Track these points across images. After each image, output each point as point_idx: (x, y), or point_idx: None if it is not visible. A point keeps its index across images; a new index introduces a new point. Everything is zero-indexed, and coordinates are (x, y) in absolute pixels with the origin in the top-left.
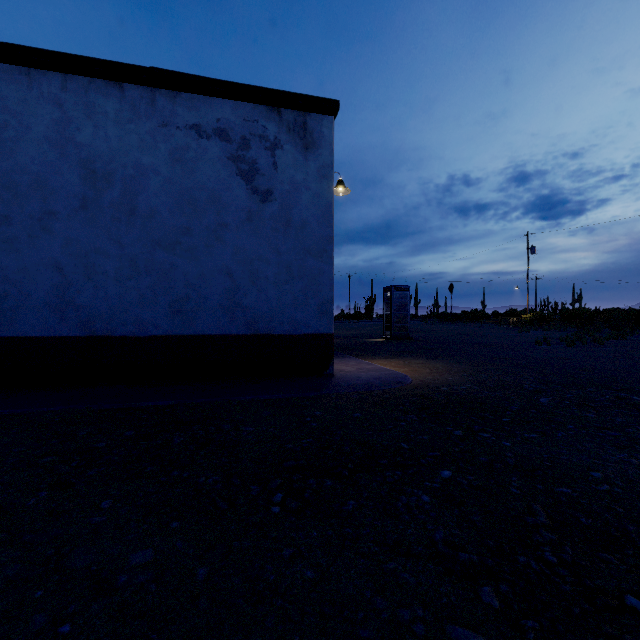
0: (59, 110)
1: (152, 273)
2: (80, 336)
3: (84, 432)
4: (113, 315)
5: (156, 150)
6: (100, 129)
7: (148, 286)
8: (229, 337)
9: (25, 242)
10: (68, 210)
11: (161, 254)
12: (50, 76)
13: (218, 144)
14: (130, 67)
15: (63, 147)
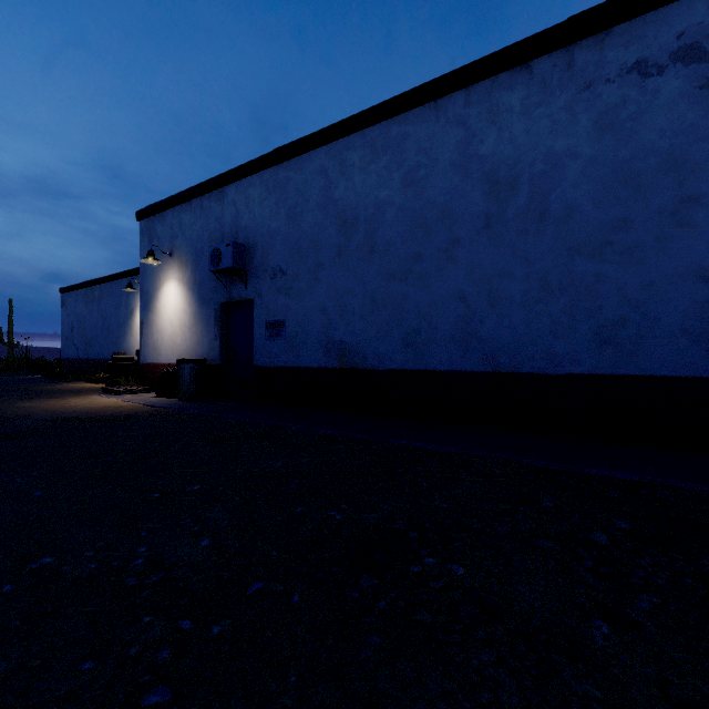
0: (462, 129)
1: (568, 291)
2: (483, 371)
3: (548, 502)
4: (518, 347)
5: (574, 126)
6: (504, 131)
7: (562, 309)
8: (703, 381)
9: (433, 276)
10: (471, 234)
11: (581, 264)
12: (454, 98)
13: (680, 73)
14: (540, 36)
15: (466, 167)
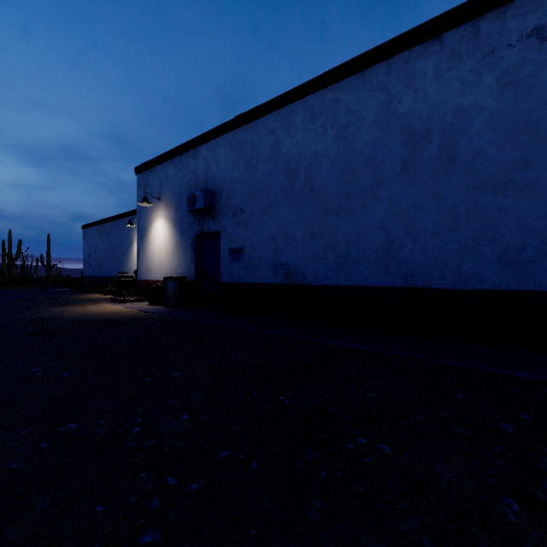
0: (384, 93)
1: (474, 221)
2: (401, 287)
3: (459, 395)
4: (431, 268)
5: (479, 85)
6: (419, 92)
7: (469, 236)
8: None
9: (360, 211)
10: (391, 176)
11: (485, 199)
12: (377, 68)
13: None
14: (450, 13)
15: (387, 123)
